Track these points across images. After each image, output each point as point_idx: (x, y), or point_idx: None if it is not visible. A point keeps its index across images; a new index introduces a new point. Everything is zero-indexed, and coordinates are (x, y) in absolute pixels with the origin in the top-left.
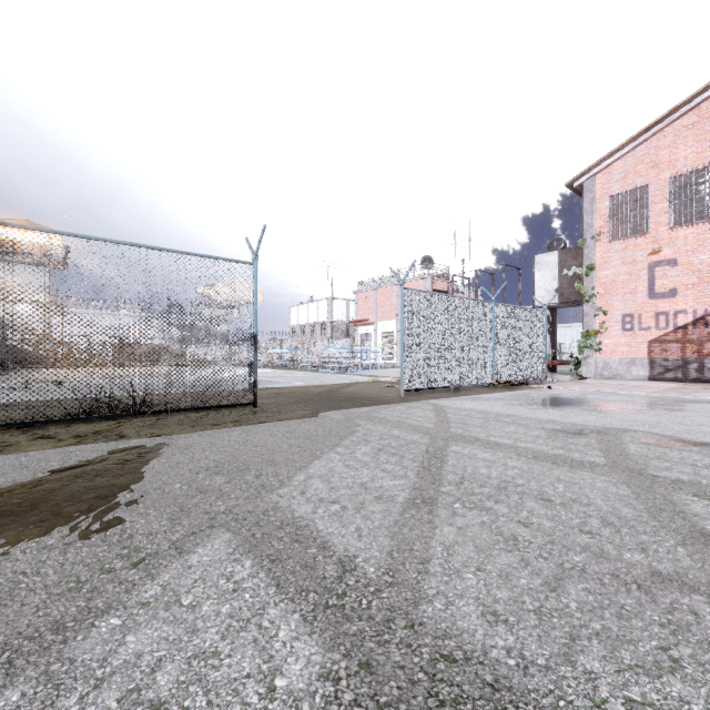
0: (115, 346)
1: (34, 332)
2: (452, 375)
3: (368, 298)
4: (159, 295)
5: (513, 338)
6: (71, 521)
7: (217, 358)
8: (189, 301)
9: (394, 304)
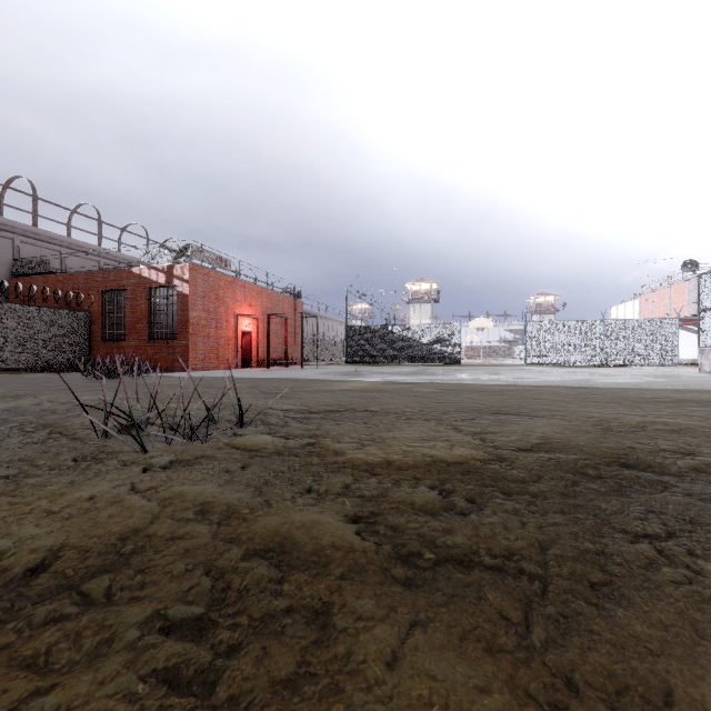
0: (426, 348)
1: (412, 345)
2: (562, 359)
3: (648, 300)
4: (435, 335)
5: (628, 339)
6: (412, 367)
7: (449, 351)
8: (442, 336)
9: (666, 305)
